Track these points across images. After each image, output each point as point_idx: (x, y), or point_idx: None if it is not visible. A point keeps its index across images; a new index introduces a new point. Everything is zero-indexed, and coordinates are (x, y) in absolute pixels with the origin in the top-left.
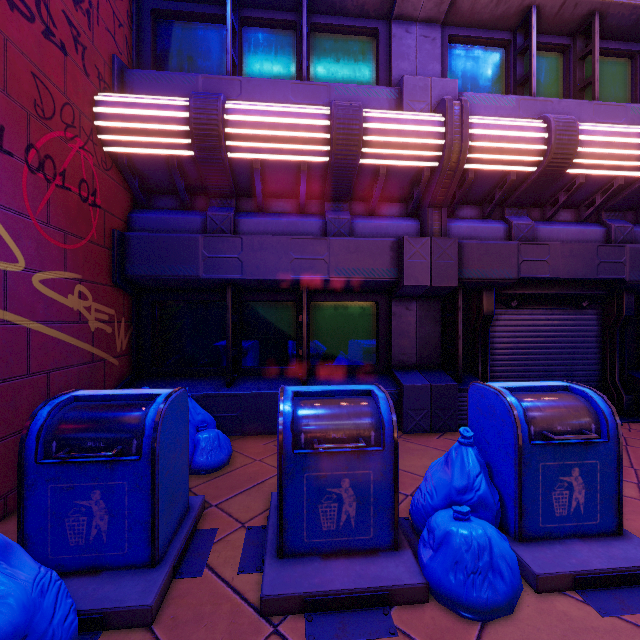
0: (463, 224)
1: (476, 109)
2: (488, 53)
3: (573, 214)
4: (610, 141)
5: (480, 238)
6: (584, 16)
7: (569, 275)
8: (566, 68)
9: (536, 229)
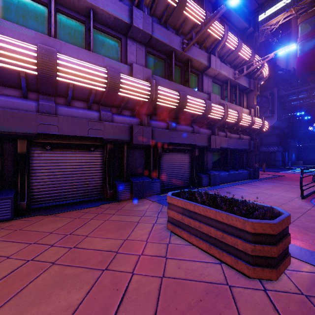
0: (2, 98)
1: (3, 29)
2: (36, 6)
3: (85, 104)
4: (79, 68)
5: (17, 108)
6: (86, 8)
7: (71, 134)
8: (85, 32)
9: (58, 108)
